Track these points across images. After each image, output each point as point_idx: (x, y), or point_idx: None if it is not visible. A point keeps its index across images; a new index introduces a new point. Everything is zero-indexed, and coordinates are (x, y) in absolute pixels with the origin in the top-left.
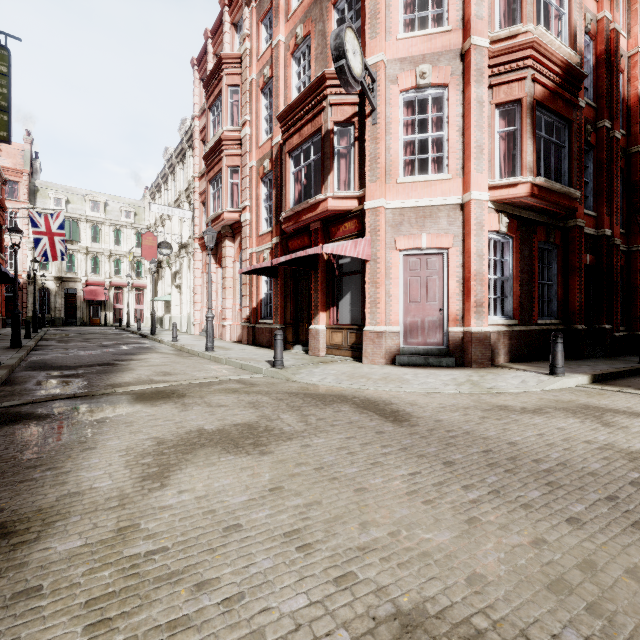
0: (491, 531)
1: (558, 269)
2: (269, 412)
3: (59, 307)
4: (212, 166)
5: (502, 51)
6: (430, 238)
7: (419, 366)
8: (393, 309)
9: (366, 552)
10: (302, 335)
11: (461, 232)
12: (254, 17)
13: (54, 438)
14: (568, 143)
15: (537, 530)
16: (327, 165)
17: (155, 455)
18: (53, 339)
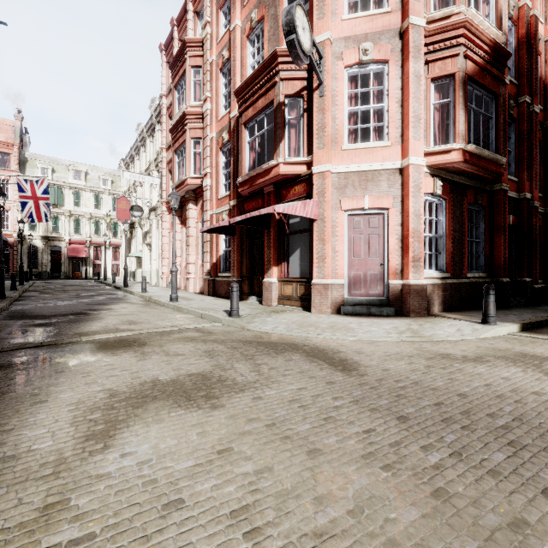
0: (462, 508)
1: (485, 228)
2: (223, 361)
3: (45, 263)
4: (177, 138)
5: (437, 30)
6: (372, 199)
7: (362, 315)
8: (338, 264)
9: (324, 540)
10: (256, 287)
11: (400, 194)
12: (214, 5)
13: (8, 390)
14: (495, 115)
15: (513, 506)
16: (279, 134)
17: (105, 409)
18: (36, 291)
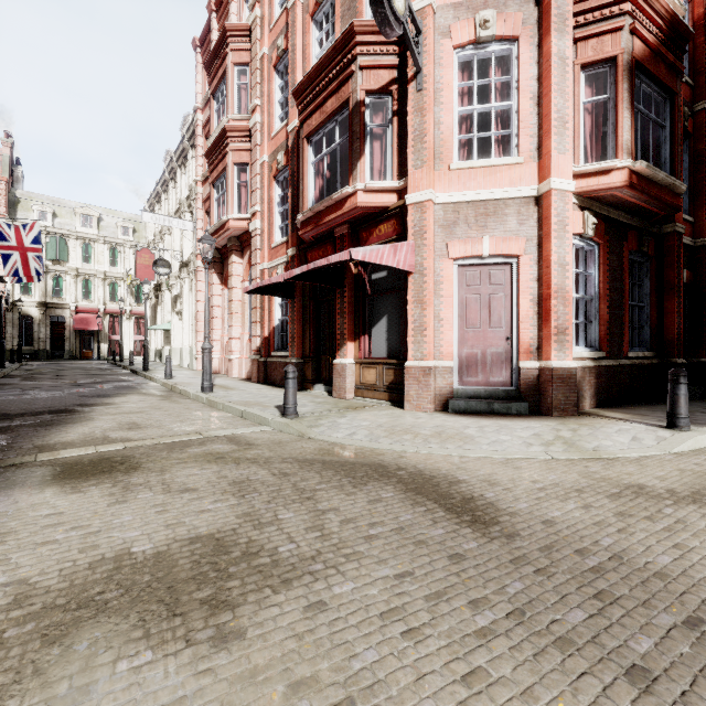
0: None
1: (651, 287)
2: (261, 504)
3: (44, 338)
4: (215, 164)
5: None
6: (494, 242)
7: (480, 414)
8: (444, 337)
9: None
10: (325, 371)
11: (536, 234)
12: None
13: None
14: (670, 122)
15: None
16: (356, 148)
17: None
18: (19, 376)
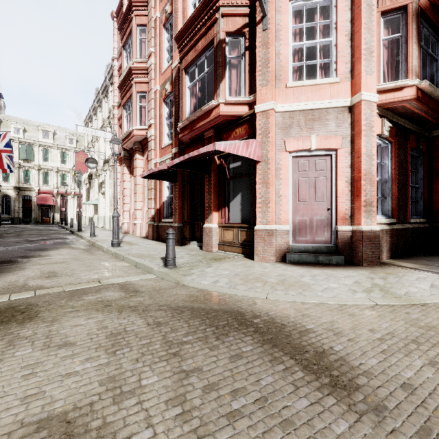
0: None
1: (424, 174)
2: (128, 364)
3: (17, 209)
4: (125, 93)
5: None
6: (319, 140)
7: (310, 264)
8: (283, 208)
9: None
10: (197, 232)
11: (349, 133)
12: None
13: None
14: None
15: None
16: (219, 73)
17: None
18: None
